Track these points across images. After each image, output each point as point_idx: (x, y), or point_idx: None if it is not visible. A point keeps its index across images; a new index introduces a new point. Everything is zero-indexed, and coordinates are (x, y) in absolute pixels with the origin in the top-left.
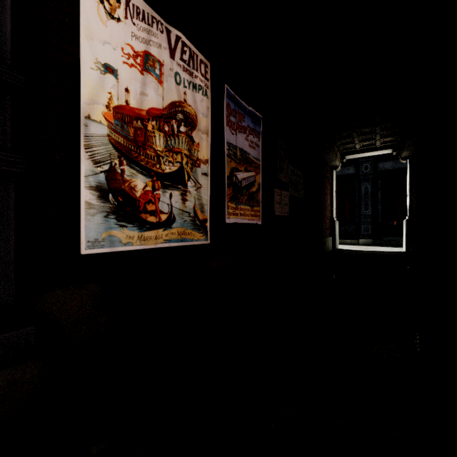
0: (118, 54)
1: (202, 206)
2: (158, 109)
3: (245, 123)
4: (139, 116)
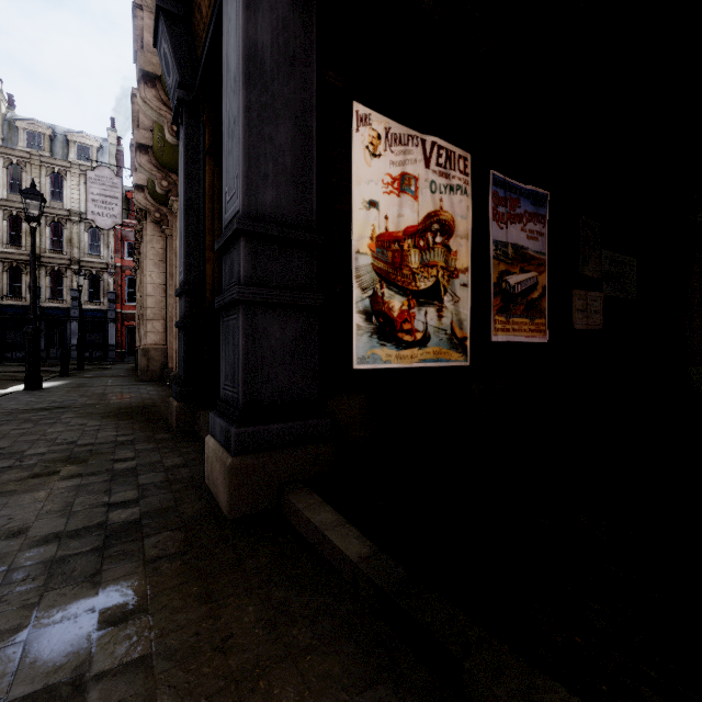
0: (379, 187)
1: (460, 322)
2: (413, 226)
3: (520, 210)
4: (396, 239)
